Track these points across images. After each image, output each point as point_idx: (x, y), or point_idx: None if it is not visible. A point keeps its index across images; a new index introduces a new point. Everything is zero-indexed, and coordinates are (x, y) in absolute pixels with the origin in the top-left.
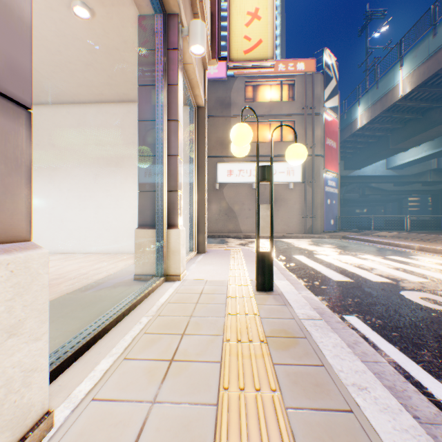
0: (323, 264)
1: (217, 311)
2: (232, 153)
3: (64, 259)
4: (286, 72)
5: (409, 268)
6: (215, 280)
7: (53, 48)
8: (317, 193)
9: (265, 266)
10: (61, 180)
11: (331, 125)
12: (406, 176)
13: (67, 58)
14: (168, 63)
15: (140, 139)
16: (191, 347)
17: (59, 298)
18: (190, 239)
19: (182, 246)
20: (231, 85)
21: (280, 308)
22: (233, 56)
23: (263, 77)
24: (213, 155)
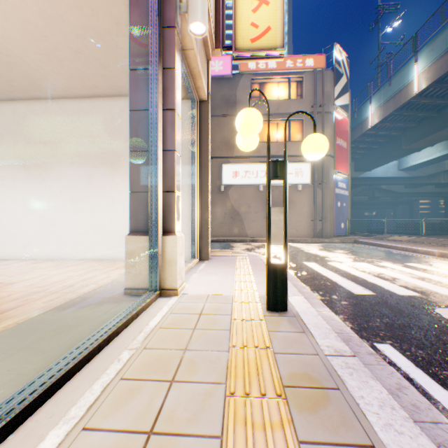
0: (338, 273)
1: (218, 341)
2: (238, 154)
3: (54, 267)
4: (294, 69)
5: (436, 279)
6: (218, 294)
7: (37, 33)
8: (327, 195)
9: (277, 281)
10: (53, 181)
11: (341, 124)
12: (418, 177)
13: (54, 44)
14: (163, 43)
15: (131, 131)
16: (181, 406)
17: (29, 319)
18: (192, 245)
19: (180, 256)
20: (237, 83)
21: (297, 337)
22: (239, 45)
23: (270, 74)
24: (218, 155)
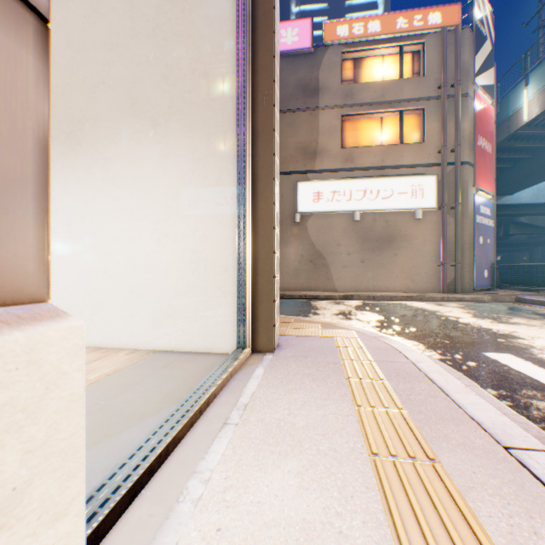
0: None
1: None
2: (320, 166)
3: None
4: (409, 31)
5: None
6: None
7: None
8: (463, 226)
9: None
10: None
11: (484, 115)
12: None
13: None
14: None
15: None
16: None
17: None
18: (236, 317)
19: None
20: (319, 60)
21: None
22: None
23: (371, 43)
24: (291, 169)
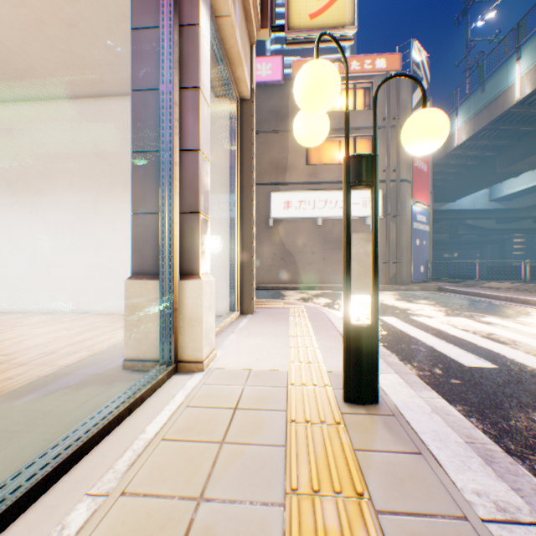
0: (432, 333)
1: (265, 475)
2: (290, 179)
3: (42, 323)
4: (361, 72)
5: None
6: (265, 370)
7: None
8: (402, 231)
9: (363, 354)
10: (47, 209)
11: None
12: (515, 210)
13: (36, 13)
14: None
15: (134, 122)
16: None
17: None
18: (231, 294)
19: (208, 310)
20: (289, 91)
21: (412, 466)
22: (294, 22)
23: None
24: (266, 181)
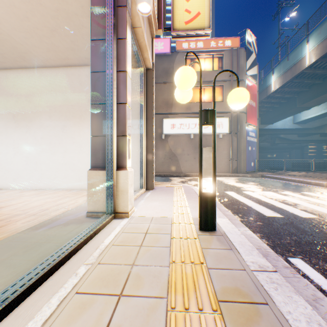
0: (252, 200)
1: (161, 257)
2: (174, 111)
3: (35, 195)
4: (216, 48)
5: None
6: (160, 217)
7: (21, 14)
8: (241, 142)
9: (208, 206)
10: (36, 130)
11: (251, 89)
12: (308, 129)
13: (34, 24)
14: (117, 19)
15: (92, 88)
16: (127, 322)
17: (7, 237)
18: (141, 179)
19: (130, 186)
20: (174, 59)
21: (226, 253)
22: (176, 26)
23: (199, 52)
24: (160, 112)
